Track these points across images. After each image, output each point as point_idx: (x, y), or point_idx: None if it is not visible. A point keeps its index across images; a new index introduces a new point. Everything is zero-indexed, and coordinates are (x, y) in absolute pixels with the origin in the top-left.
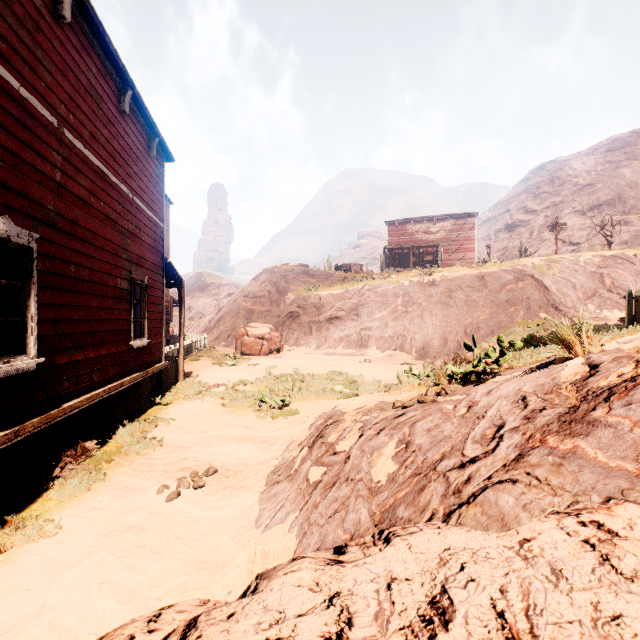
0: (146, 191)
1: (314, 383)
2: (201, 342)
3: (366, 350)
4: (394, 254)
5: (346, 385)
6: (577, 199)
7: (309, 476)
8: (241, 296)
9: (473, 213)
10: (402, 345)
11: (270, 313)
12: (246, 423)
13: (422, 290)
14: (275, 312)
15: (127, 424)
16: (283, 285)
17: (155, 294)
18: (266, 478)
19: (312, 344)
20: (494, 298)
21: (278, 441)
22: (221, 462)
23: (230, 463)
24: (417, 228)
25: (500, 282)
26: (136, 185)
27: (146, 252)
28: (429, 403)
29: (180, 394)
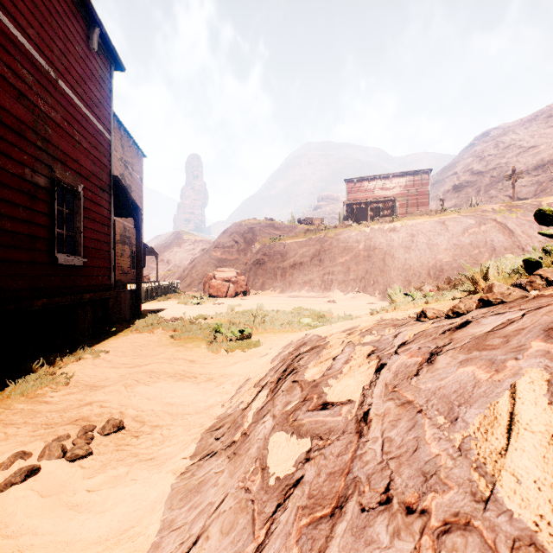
0: (82, 85)
1: (279, 317)
2: (172, 286)
3: (329, 293)
4: (353, 209)
5: (314, 319)
6: (521, 160)
7: (268, 458)
8: (212, 247)
9: (427, 170)
10: (365, 288)
11: (238, 261)
12: (193, 357)
13: (383, 236)
14: (242, 260)
15: (39, 356)
16: (250, 236)
17: (97, 211)
18: (197, 441)
19: (277, 288)
20: (457, 241)
21: (229, 379)
22: (139, 410)
23: (151, 412)
24: (374, 185)
25: (462, 226)
26: (64, 68)
27: (82, 156)
28: (522, 300)
29: (131, 327)
